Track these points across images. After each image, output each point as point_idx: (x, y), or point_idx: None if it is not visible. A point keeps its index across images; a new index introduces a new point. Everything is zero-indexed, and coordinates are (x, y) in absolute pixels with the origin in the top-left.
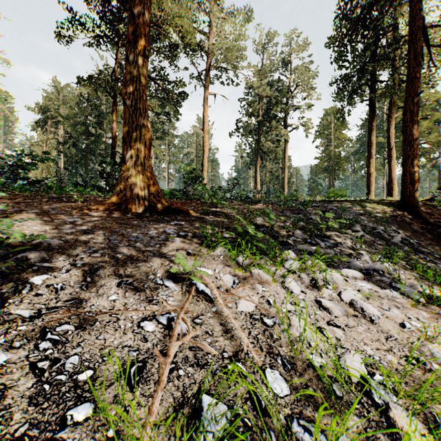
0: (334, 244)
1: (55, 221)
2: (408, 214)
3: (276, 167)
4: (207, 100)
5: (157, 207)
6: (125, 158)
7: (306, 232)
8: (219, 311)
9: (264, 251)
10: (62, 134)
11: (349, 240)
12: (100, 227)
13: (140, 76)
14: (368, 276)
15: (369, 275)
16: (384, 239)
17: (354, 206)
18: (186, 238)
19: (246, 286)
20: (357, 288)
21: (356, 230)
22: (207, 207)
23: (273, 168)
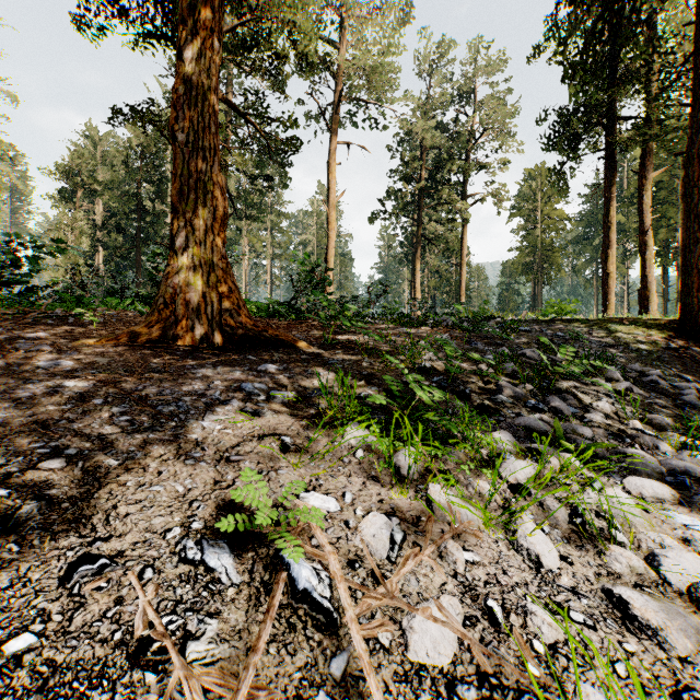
0: (581, 410)
1: (12, 368)
2: (695, 345)
3: (447, 264)
4: (334, 153)
5: (236, 334)
6: (174, 241)
7: (524, 384)
8: (354, 672)
9: (448, 431)
10: (101, 213)
11: (605, 398)
12: (102, 382)
13: (204, 87)
14: (683, 492)
15: (683, 488)
16: (667, 395)
17: (595, 330)
18: (284, 403)
19: (423, 555)
20: (679, 533)
21: (613, 378)
22: (332, 332)
23: (442, 266)
